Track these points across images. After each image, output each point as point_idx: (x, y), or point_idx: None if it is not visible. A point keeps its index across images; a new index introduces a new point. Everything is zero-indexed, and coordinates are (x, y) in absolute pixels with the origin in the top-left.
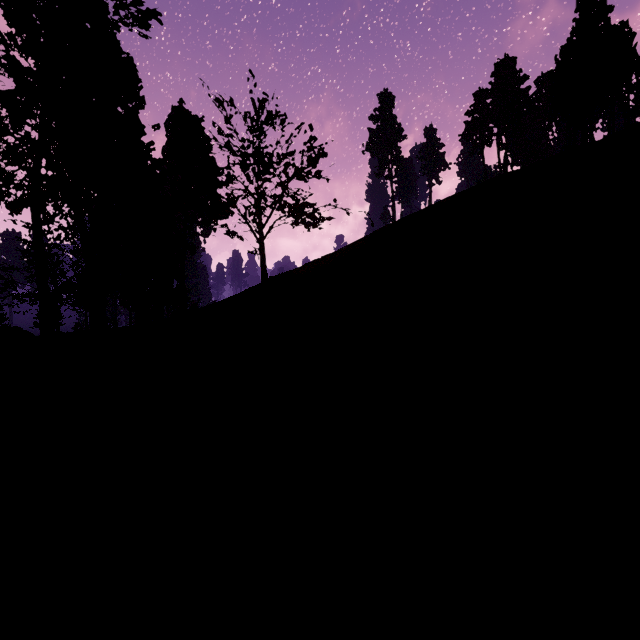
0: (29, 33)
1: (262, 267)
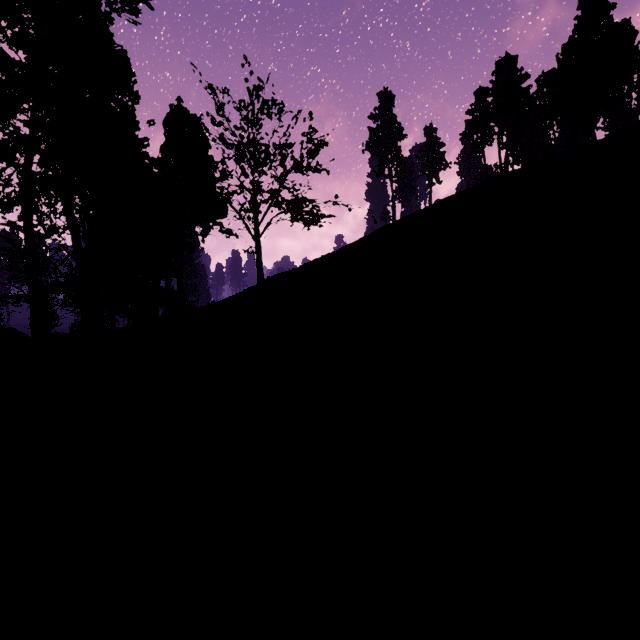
0: (11, 19)
1: (258, 267)
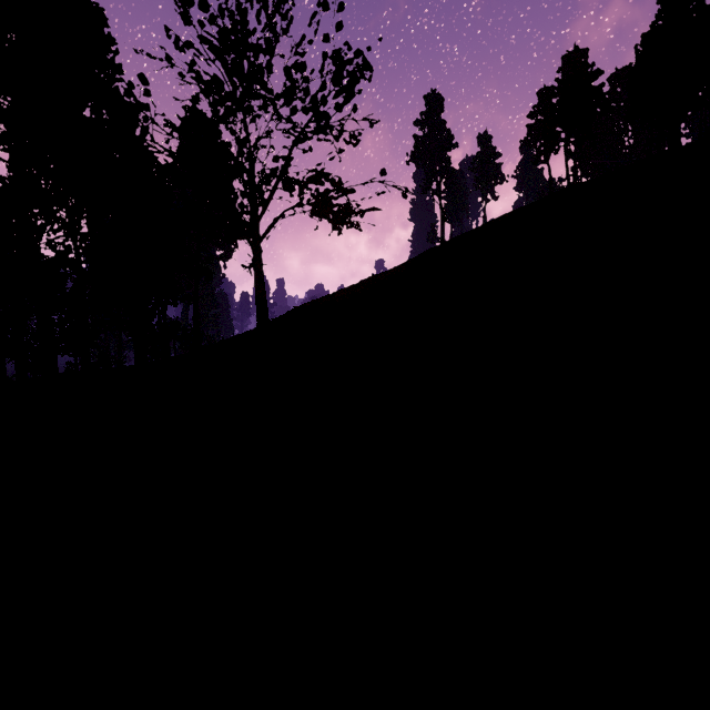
0: None
1: (257, 288)
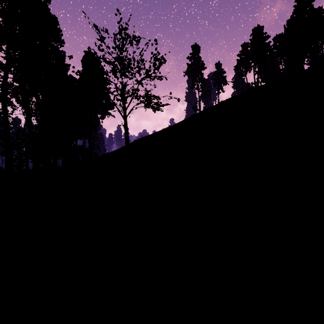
0: None
1: (125, 134)
